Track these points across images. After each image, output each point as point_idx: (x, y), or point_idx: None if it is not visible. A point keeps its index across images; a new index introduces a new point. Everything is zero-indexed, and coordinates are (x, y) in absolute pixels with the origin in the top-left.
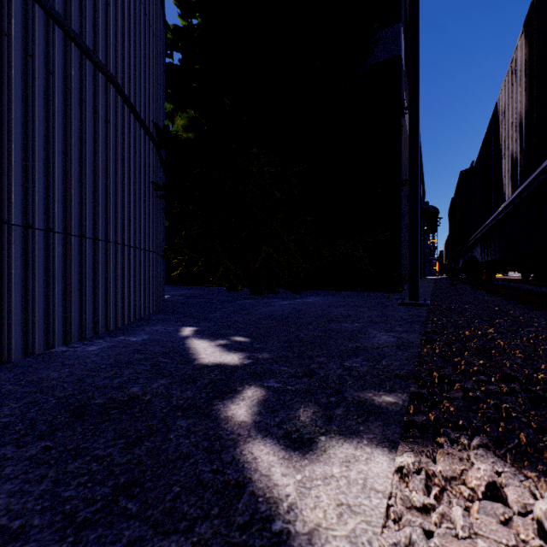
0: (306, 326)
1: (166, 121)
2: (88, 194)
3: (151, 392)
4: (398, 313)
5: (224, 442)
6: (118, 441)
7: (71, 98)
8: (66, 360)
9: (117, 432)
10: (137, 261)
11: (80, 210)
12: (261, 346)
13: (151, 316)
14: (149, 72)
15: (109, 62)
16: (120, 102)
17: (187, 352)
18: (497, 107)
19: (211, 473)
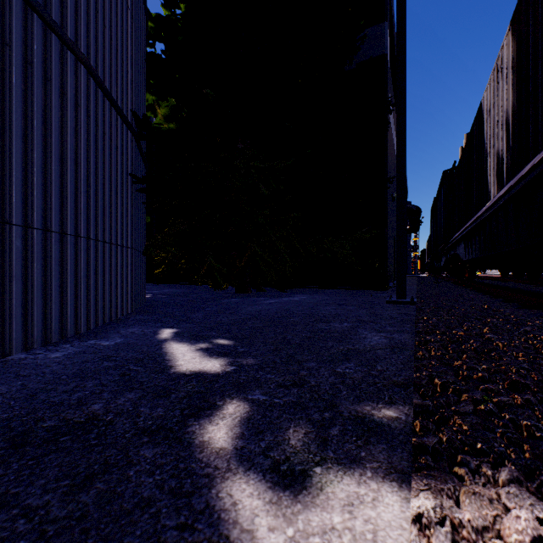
0: (293, 326)
1: (148, 114)
2: (54, 183)
3: (115, 410)
4: (387, 311)
5: (197, 479)
6: (61, 482)
7: (33, 75)
8: (21, 370)
9: (62, 469)
10: (113, 257)
11: (44, 201)
12: (245, 350)
13: (129, 317)
14: (128, 57)
15: (80, 40)
16: (92, 85)
17: (163, 358)
18: (481, 106)
19: (176, 529)
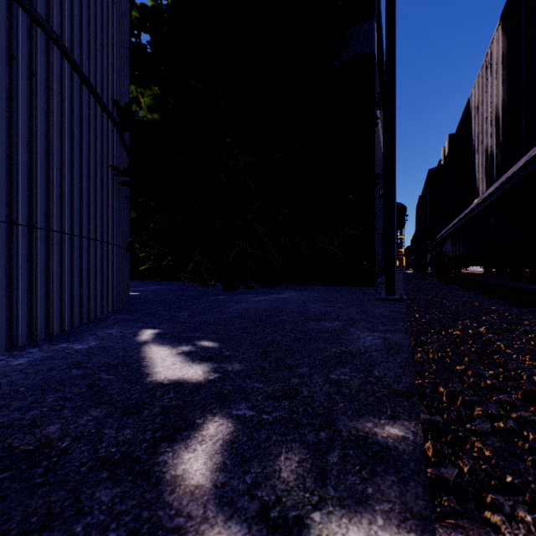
0: (283, 325)
1: (133, 106)
2: (21, 171)
3: (74, 433)
4: (377, 309)
5: None
6: None
7: None
8: None
9: None
10: (91, 253)
11: (9, 190)
12: (231, 353)
13: (109, 316)
14: (108, 42)
15: (52, 18)
16: (67, 68)
17: (140, 364)
18: (468, 103)
19: None
